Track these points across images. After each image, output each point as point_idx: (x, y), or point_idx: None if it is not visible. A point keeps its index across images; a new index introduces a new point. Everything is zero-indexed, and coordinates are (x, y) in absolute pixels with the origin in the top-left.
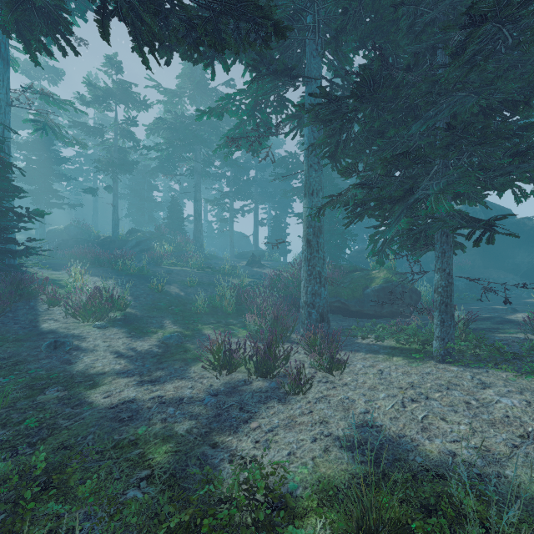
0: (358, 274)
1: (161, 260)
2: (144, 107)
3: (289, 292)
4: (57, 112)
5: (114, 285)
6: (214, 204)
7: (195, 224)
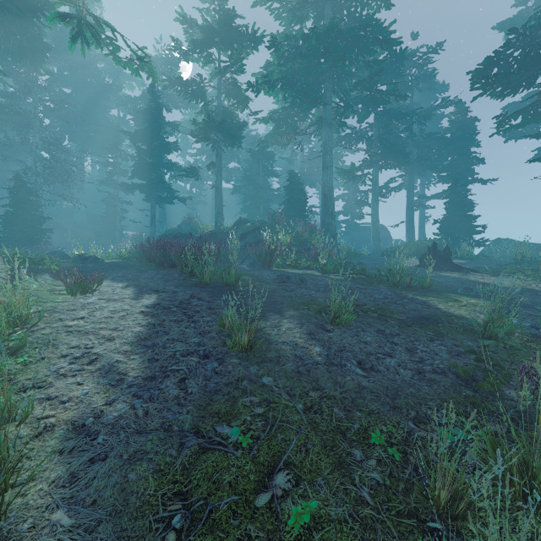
0: None
1: (271, 258)
2: (253, 45)
3: None
4: (177, 107)
5: (140, 316)
6: (349, 178)
7: (324, 203)
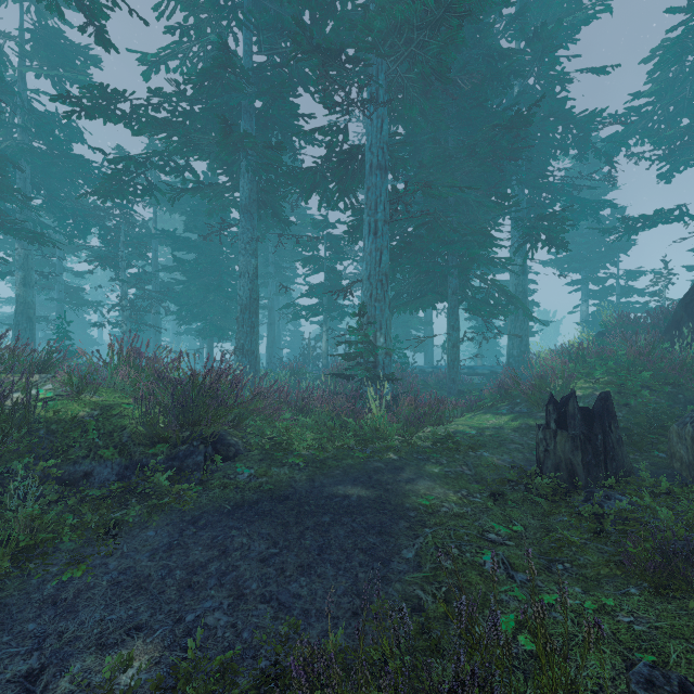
0: None
1: None
2: None
3: None
4: None
5: None
6: None
7: None
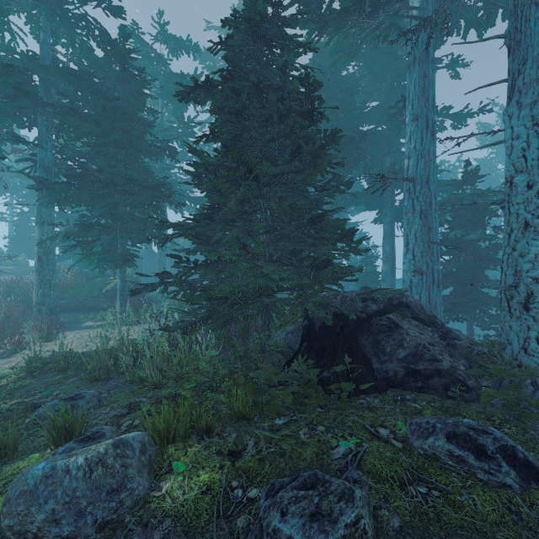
0: (99, 280)
1: None
2: None
3: (29, 297)
4: None
5: None
6: None
7: None
